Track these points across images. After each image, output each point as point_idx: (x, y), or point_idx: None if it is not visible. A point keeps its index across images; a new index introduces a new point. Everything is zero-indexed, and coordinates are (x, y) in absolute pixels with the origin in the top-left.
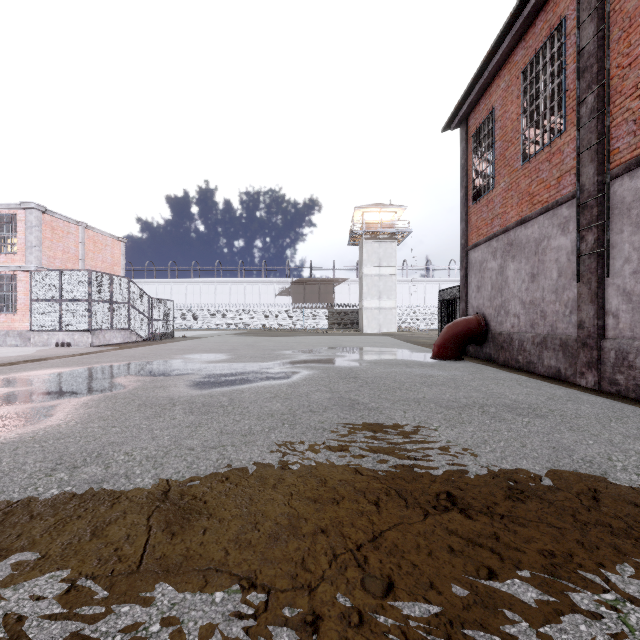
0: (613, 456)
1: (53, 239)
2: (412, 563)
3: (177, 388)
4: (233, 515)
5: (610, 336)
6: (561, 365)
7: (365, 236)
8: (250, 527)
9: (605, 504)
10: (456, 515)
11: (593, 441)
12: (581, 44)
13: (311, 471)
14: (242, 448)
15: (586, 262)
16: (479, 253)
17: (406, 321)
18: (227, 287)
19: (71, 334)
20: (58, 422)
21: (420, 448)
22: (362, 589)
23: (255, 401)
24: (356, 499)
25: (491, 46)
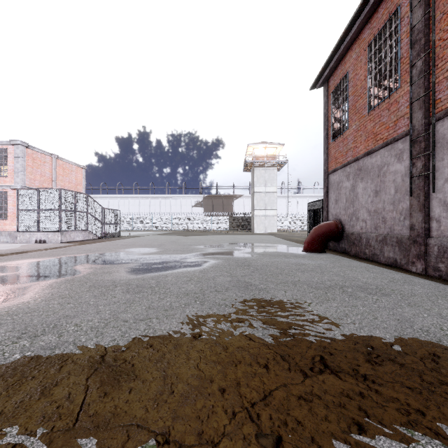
0: (444, 326)
1: (33, 166)
2: (296, 420)
3: (119, 273)
4: (154, 377)
5: (434, 235)
6: (397, 256)
7: (255, 165)
8: (166, 387)
9: (443, 366)
10: (329, 376)
11: (427, 314)
12: (412, 24)
13: (215, 339)
14: (164, 320)
15: (416, 182)
16: (337, 176)
17: (284, 225)
18: (158, 201)
19: (46, 234)
20: (28, 300)
21: (298, 320)
22: (256, 445)
23: (175, 283)
24: (250, 362)
25: (346, 27)
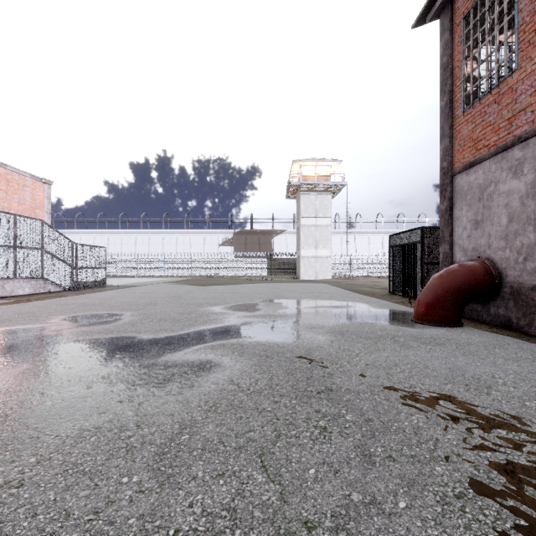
0: None
1: None
2: None
3: None
4: None
5: None
6: None
7: (302, 188)
8: None
9: None
10: None
11: None
12: None
13: None
14: None
15: None
16: (479, 174)
17: (339, 269)
18: (174, 237)
19: None
20: None
21: None
22: None
23: None
24: None
25: None
